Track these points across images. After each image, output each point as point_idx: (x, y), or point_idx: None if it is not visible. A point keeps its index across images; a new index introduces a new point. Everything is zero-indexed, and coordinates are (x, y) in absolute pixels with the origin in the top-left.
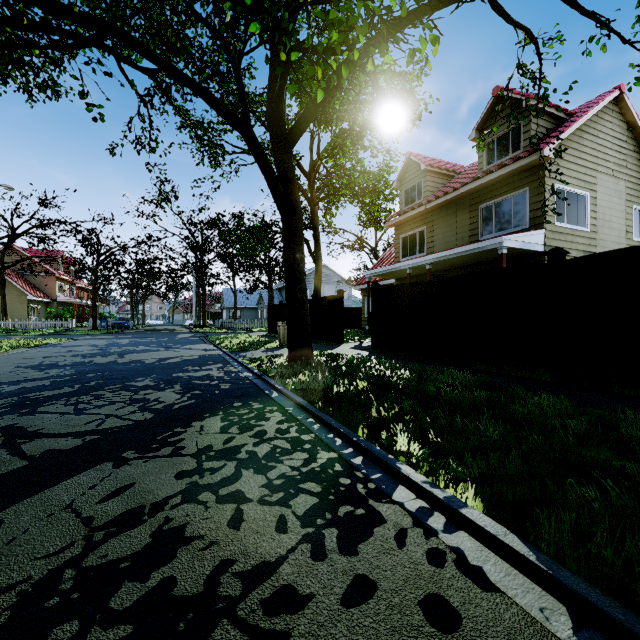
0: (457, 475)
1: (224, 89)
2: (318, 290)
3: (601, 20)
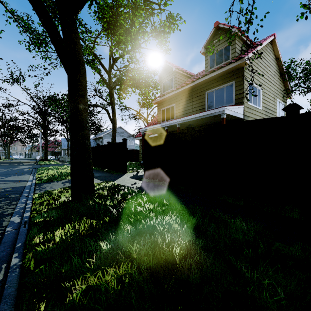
0: None
1: None
2: (114, 139)
3: None
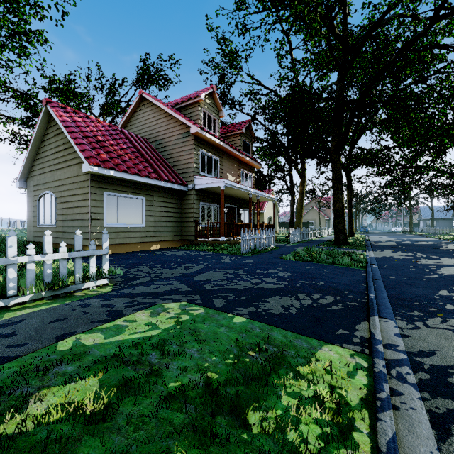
0: None
1: None
2: None
3: None
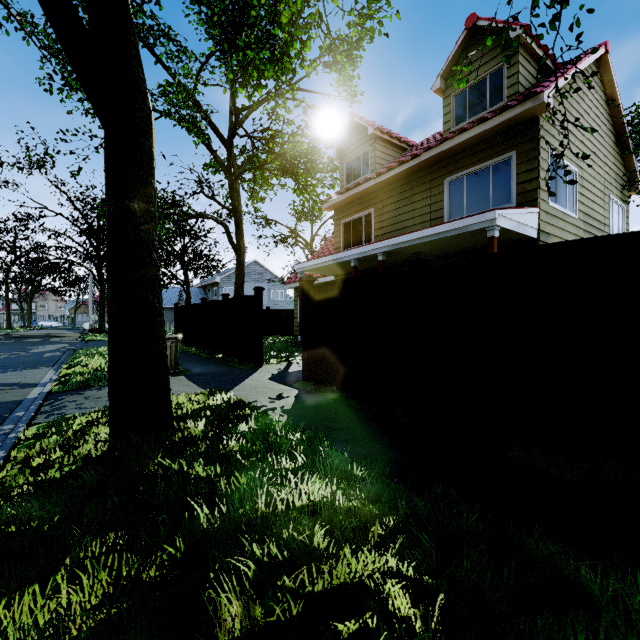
0: None
1: None
2: (240, 288)
3: None
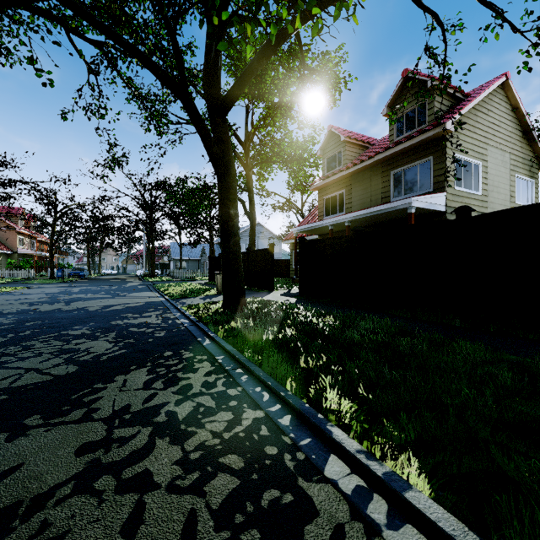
0: (392, 439)
1: (167, 63)
2: (252, 244)
3: (497, 10)
